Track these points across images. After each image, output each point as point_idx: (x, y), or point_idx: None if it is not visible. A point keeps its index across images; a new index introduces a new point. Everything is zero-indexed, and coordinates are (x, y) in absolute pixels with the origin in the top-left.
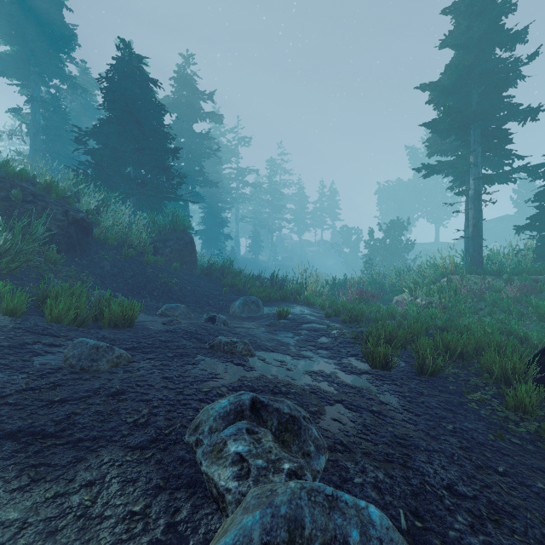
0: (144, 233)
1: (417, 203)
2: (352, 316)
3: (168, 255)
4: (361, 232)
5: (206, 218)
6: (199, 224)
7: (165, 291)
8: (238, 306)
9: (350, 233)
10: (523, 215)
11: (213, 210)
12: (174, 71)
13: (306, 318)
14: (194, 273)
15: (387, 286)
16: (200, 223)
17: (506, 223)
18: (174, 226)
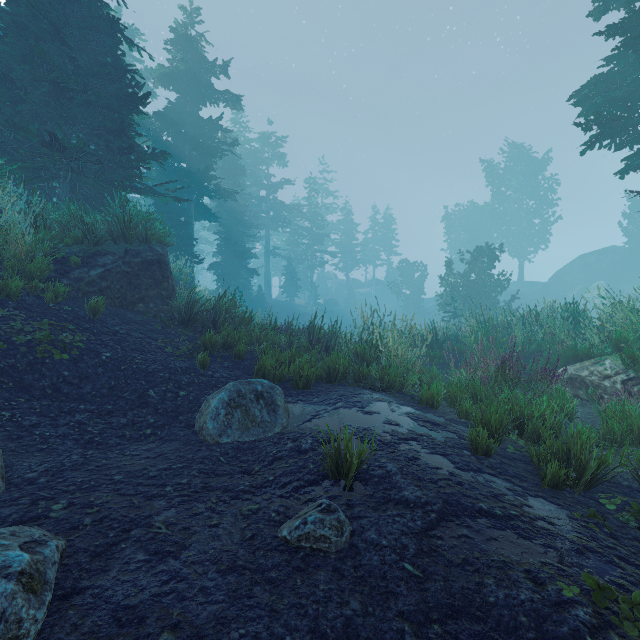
0: (16, 228)
1: (496, 232)
2: (582, 463)
3: (94, 281)
4: (425, 269)
5: (223, 246)
6: (216, 256)
7: (15, 368)
8: (212, 411)
9: (411, 270)
10: (635, 246)
11: (232, 236)
12: (170, 27)
13: (420, 464)
14: (159, 320)
15: (521, 343)
16: (217, 254)
17: (611, 256)
18: (123, 230)
